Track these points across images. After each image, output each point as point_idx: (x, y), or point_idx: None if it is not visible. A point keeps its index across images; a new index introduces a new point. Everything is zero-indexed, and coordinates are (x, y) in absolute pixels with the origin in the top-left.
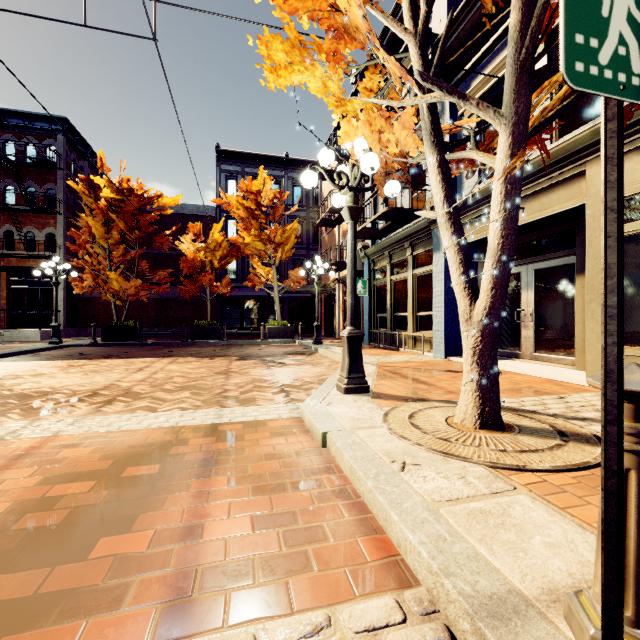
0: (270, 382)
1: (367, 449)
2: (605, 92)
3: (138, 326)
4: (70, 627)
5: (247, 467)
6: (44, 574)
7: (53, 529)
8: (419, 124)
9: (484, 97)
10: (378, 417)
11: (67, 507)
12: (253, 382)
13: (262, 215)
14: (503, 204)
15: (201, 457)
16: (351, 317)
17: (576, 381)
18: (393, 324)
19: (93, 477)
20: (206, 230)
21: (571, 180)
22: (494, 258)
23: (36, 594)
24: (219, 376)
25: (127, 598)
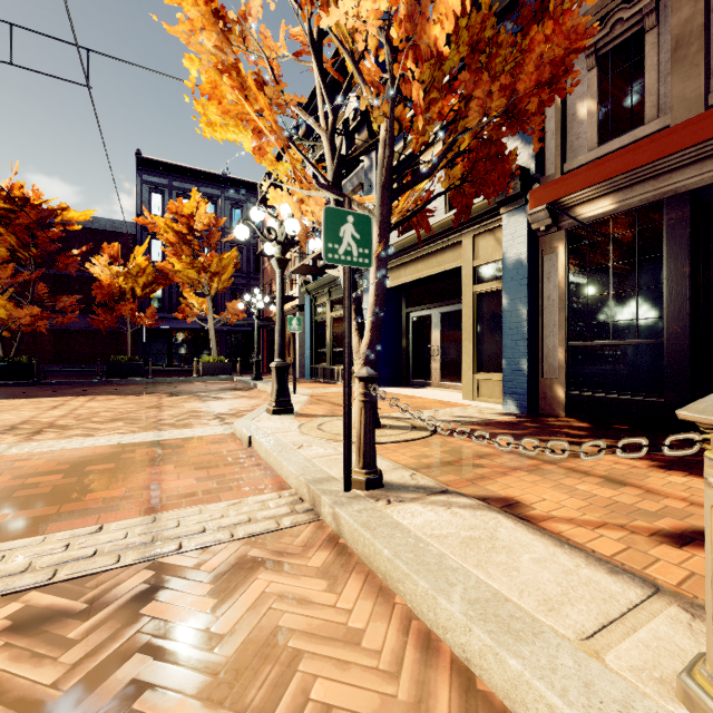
0: (206, 412)
1: (279, 441)
2: (342, 264)
3: (35, 362)
4: (91, 517)
5: (189, 460)
6: (57, 507)
7: (47, 494)
8: (354, 172)
9: (402, 163)
10: (295, 426)
11: (49, 486)
12: (188, 413)
13: (195, 241)
14: (376, 274)
15: (149, 458)
16: (279, 351)
17: (457, 400)
18: (332, 359)
19: (60, 473)
20: (123, 250)
21: (455, 246)
22: (371, 310)
23: (58, 512)
24: (151, 410)
25: (121, 508)
